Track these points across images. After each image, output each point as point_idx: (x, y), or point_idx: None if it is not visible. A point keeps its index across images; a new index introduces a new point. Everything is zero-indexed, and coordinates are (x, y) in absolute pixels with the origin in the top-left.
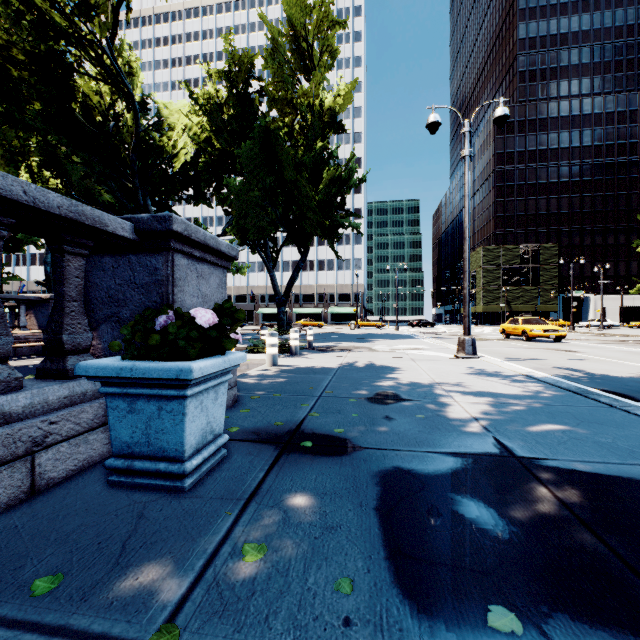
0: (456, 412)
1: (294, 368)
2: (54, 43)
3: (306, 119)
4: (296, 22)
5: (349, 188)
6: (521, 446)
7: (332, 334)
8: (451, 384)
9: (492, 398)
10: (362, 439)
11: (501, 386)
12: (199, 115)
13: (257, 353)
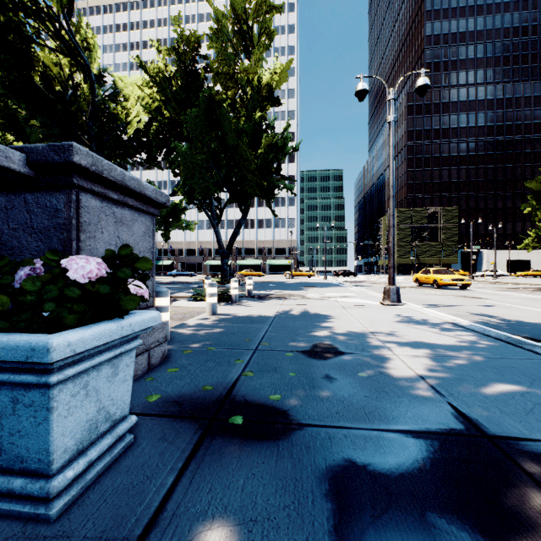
0: (399, 368)
1: (232, 317)
2: (13, 15)
3: (246, 92)
4: (238, 6)
5: (284, 155)
6: (486, 418)
7: (270, 283)
8: (385, 333)
9: (430, 350)
10: (302, 410)
11: (433, 335)
12: (151, 87)
13: (200, 301)
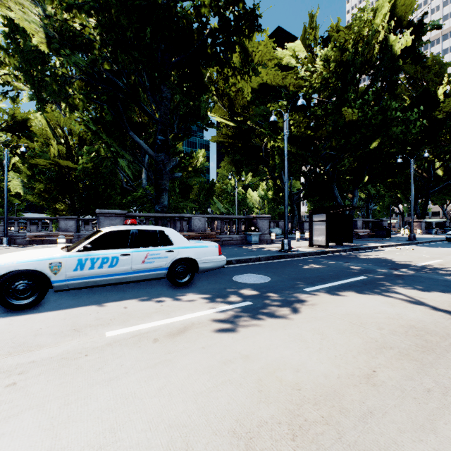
0: None
1: None
2: None
3: None
4: None
5: None
6: None
7: None
8: None
9: None
10: None
11: None
12: None
13: None
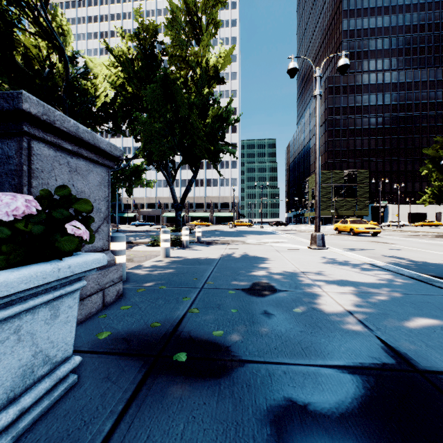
0: (329, 304)
1: (183, 259)
2: None
3: (196, 72)
4: (189, 0)
5: (228, 125)
6: (414, 352)
7: (216, 231)
8: (314, 273)
9: (354, 287)
10: (243, 346)
11: (355, 274)
12: (116, 67)
13: (157, 246)
